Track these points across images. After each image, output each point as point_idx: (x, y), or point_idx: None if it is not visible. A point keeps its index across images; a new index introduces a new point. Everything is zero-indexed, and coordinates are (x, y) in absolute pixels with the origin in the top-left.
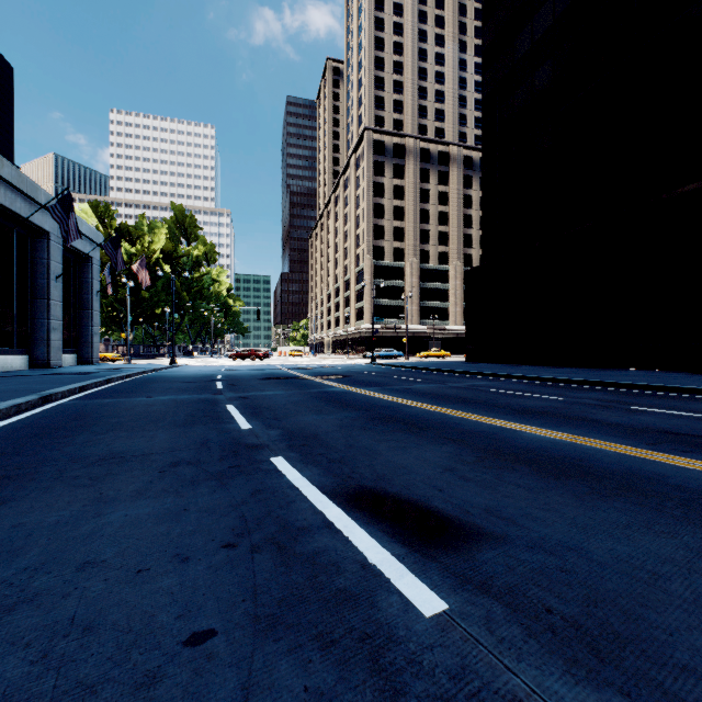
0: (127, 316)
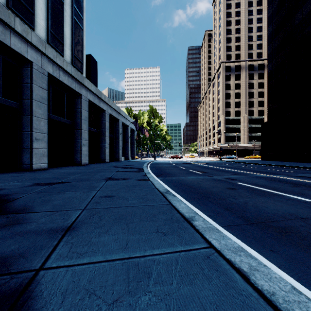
0: (141, 145)
